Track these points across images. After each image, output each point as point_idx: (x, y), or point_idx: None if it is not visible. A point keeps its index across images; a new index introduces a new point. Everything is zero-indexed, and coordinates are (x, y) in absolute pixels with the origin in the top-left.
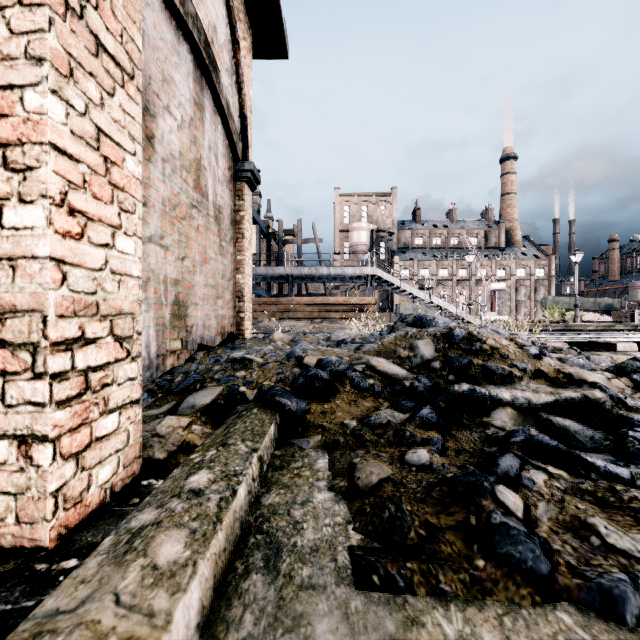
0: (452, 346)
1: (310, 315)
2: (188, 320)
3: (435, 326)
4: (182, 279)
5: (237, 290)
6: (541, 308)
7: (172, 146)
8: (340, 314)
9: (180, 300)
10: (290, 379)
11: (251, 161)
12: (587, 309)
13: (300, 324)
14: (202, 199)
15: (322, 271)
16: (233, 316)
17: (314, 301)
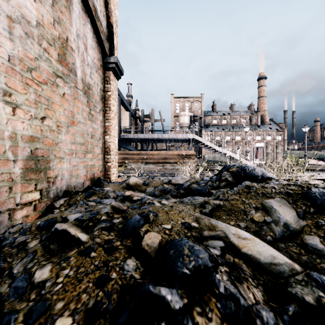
0: (321, 212)
1: (158, 161)
2: (50, 172)
3: (257, 175)
4: (41, 136)
5: (106, 147)
6: (283, 157)
7: (26, 11)
8: (175, 160)
9: (38, 155)
10: (112, 300)
11: (115, 56)
12: (309, 157)
13: (152, 166)
14: (69, 73)
15: (165, 136)
16: (102, 165)
17: (160, 153)
